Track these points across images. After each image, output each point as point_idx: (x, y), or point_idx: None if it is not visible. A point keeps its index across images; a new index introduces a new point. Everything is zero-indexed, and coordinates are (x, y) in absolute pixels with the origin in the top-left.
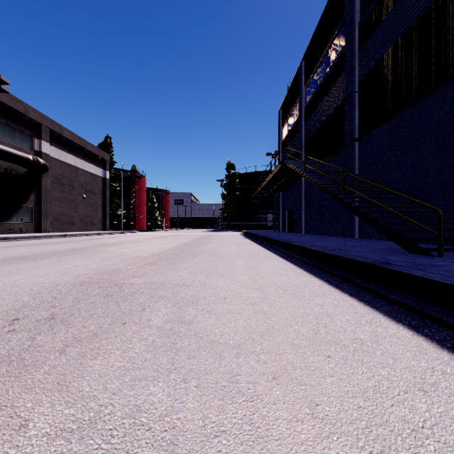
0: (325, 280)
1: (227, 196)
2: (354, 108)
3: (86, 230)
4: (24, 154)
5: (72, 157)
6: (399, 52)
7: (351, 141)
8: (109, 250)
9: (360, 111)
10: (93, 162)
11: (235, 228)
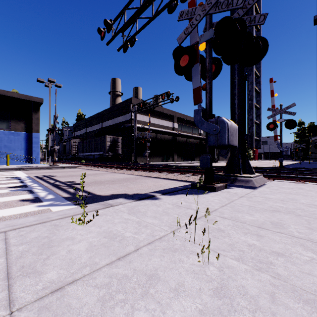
0: None
1: (298, 141)
2: None
3: (227, 160)
4: None
5: None
6: None
7: None
8: (252, 163)
9: None
10: None
11: (305, 160)
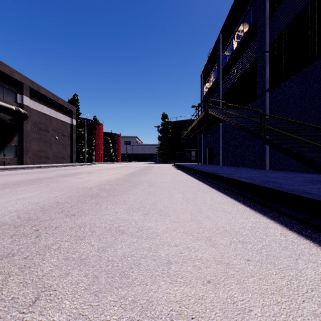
0: (280, 222)
1: (162, 138)
2: (265, 64)
3: (58, 163)
4: (8, 105)
5: (47, 108)
6: (309, 13)
7: (263, 91)
8: (65, 180)
9: (271, 67)
10: (63, 113)
11: (168, 161)
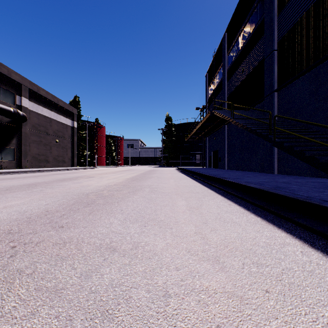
0: (298, 236)
1: (166, 141)
2: (273, 63)
3: (58, 167)
4: (6, 107)
5: (47, 110)
6: (320, 8)
7: (271, 92)
8: (61, 185)
9: (279, 66)
10: (64, 115)
11: (171, 165)
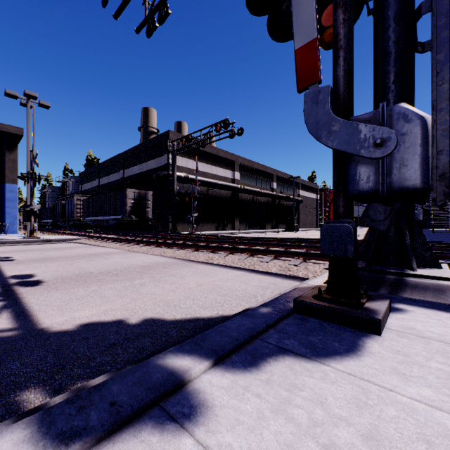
0: None
1: None
2: None
3: (310, 228)
4: (298, 198)
5: (306, 192)
6: None
7: None
8: None
9: None
10: (312, 192)
11: None
